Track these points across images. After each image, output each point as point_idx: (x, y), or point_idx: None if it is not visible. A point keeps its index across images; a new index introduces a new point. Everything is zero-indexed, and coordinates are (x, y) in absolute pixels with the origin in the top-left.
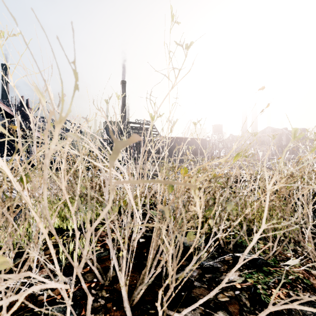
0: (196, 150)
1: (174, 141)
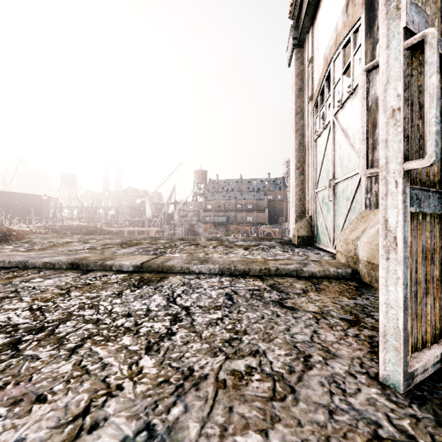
0: (28, 209)
1: None
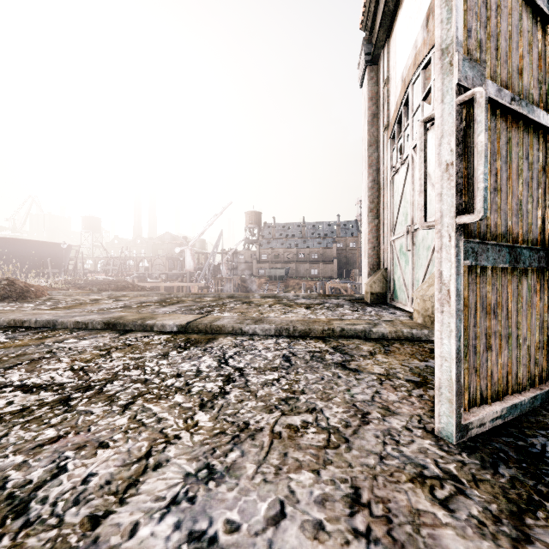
0: (44, 260)
1: None
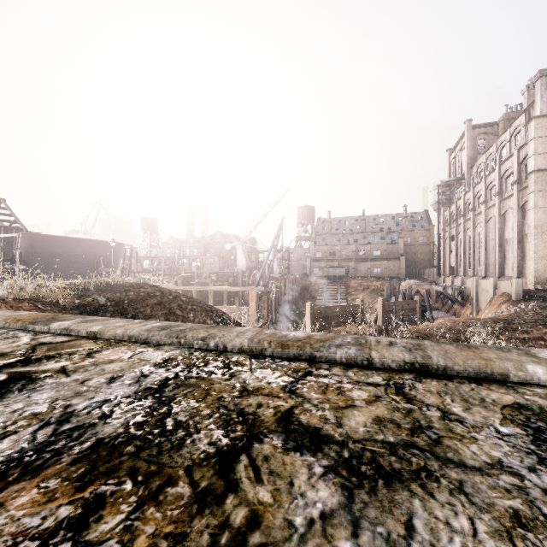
0: (97, 259)
1: (51, 243)
